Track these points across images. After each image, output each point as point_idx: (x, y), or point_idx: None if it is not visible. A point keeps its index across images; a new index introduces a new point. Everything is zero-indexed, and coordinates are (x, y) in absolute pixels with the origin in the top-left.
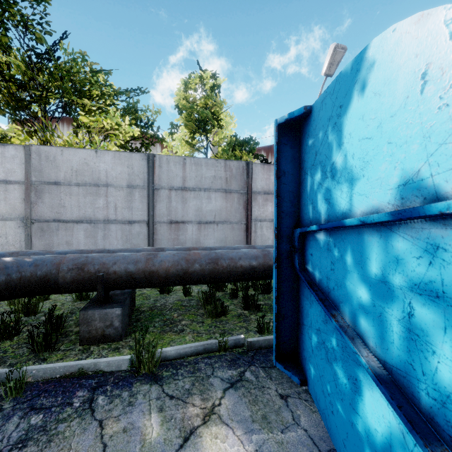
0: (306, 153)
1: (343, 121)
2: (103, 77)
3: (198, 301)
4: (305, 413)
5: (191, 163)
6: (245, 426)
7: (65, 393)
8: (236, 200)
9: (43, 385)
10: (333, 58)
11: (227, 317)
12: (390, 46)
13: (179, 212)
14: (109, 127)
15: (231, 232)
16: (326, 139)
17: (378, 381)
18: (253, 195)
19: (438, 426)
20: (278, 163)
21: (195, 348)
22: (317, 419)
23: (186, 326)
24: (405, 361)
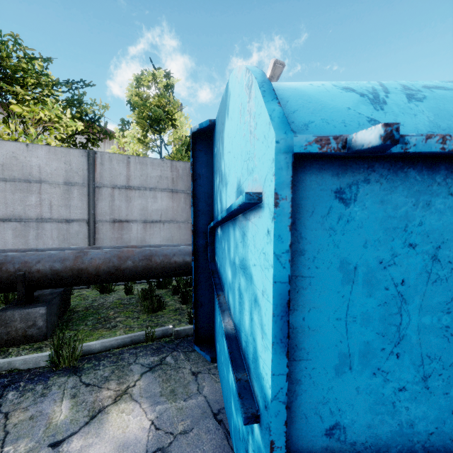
0: (214, 160)
1: (224, 136)
2: (40, 64)
3: (138, 299)
4: (209, 384)
5: (135, 162)
6: (153, 400)
7: None
8: (183, 200)
9: None
10: (273, 72)
11: (164, 312)
12: (233, 84)
13: (122, 211)
14: (47, 119)
15: (178, 231)
16: (219, 149)
17: (226, 337)
18: None
19: (246, 360)
20: (194, 167)
21: (122, 340)
22: (218, 387)
23: (120, 322)
24: (239, 320)
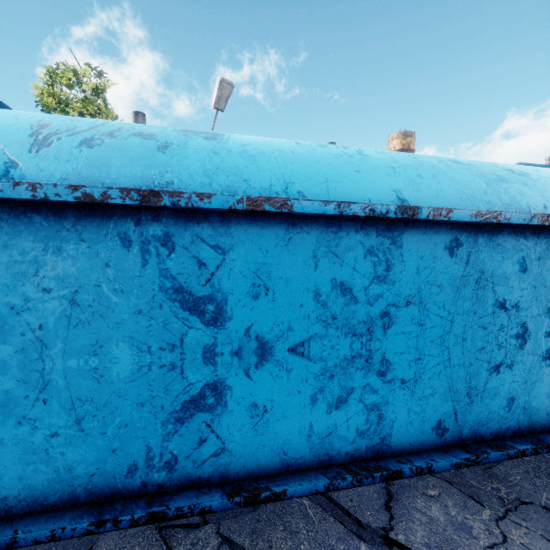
0: None
1: None
2: None
3: None
4: None
5: None
6: None
7: None
8: None
9: None
10: (221, 93)
11: None
12: None
13: None
14: None
15: None
16: None
17: None
18: None
19: None
20: None
21: None
22: None
23: None
24: None
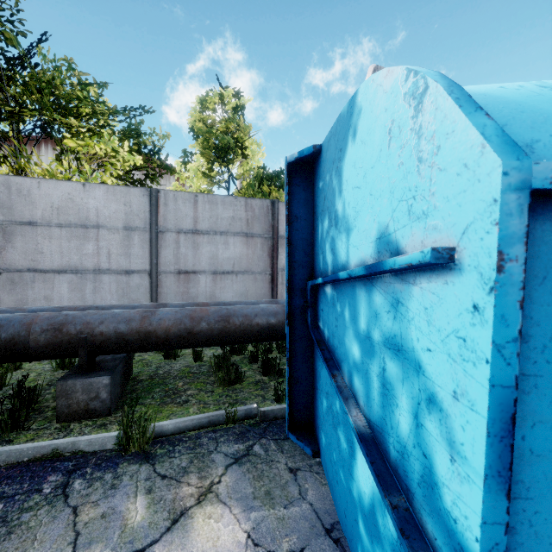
0: (318, 197)
1: (342, 166)
2: (95, 91)
3: (210, 367)
4: (314, 486)
5: (204, 201)
6: (245, 503)
7: (33, 479)
8: (260, 245)
9: (6, 471)
10: None
11: (243, 385)
12: (370, 95)
13: (189, 260)
14: (103, 154)
15: (253, 284)
16: (331, 183)
17: (360, 439)
18: (280, 240)
19: (400, 477)
20: (290, 207)
21: (198, 421)
22: (326, 492)
23: (192, 396)
24: (381, 417)
